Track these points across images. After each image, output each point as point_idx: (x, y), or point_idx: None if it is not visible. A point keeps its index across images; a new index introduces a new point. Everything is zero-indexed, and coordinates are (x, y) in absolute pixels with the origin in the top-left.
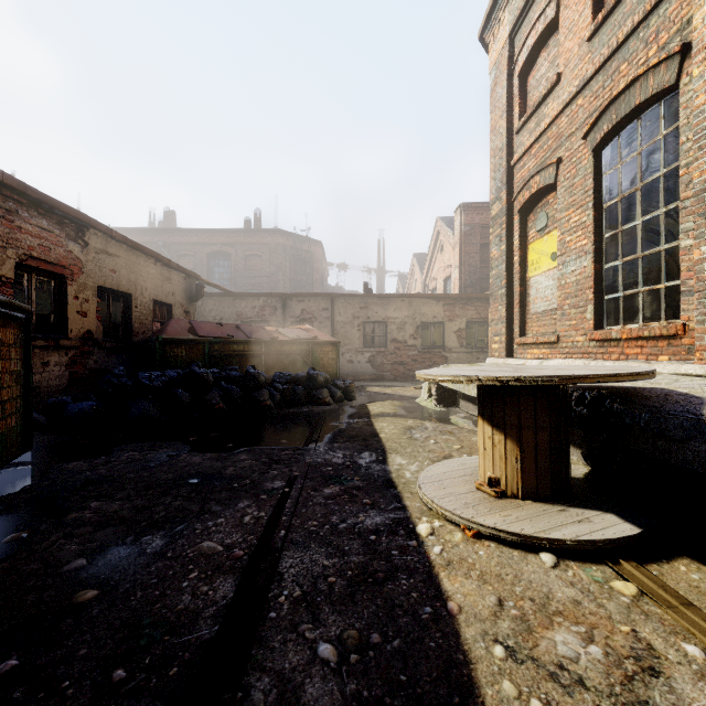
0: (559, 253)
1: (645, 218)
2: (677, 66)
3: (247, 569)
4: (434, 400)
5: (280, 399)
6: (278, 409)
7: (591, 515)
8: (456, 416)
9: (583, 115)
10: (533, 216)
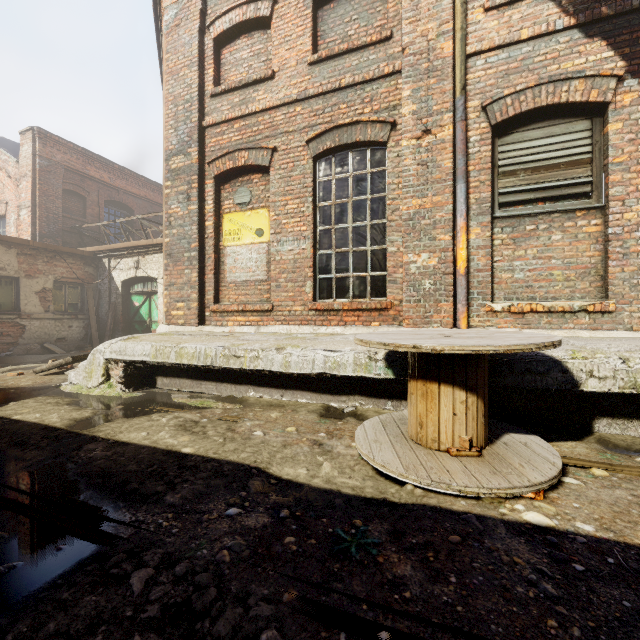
0: (274, 231)
1: (356, 225)
2: (389, 132)
3: None
4: (119, 385)
5: None
6: None
7: (514, 439)
8: (181, 398)
9: (302, 122)
10: (230, 188)
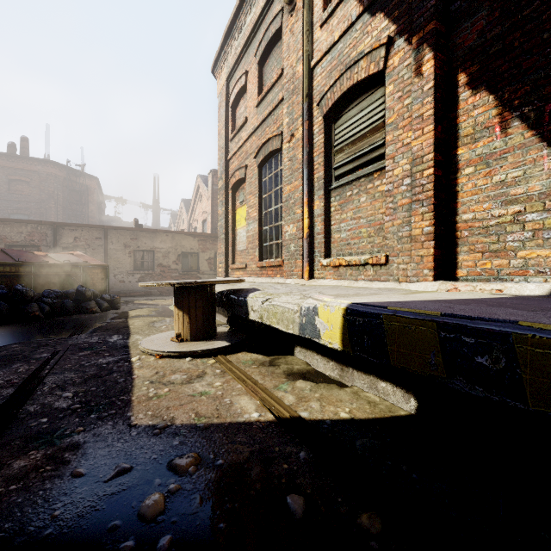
0: (247, 218)
1: (275, 208)
2: (281, 140)
3: (22, 384)
4: None
5: (50, 311)
6: (47, 319)
7: (216, 342)
8: None
9: (255, 145)
10: (238, 193)
